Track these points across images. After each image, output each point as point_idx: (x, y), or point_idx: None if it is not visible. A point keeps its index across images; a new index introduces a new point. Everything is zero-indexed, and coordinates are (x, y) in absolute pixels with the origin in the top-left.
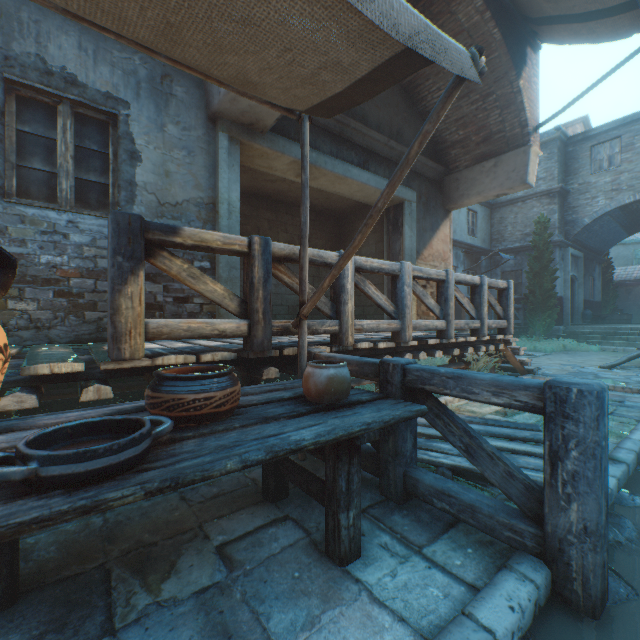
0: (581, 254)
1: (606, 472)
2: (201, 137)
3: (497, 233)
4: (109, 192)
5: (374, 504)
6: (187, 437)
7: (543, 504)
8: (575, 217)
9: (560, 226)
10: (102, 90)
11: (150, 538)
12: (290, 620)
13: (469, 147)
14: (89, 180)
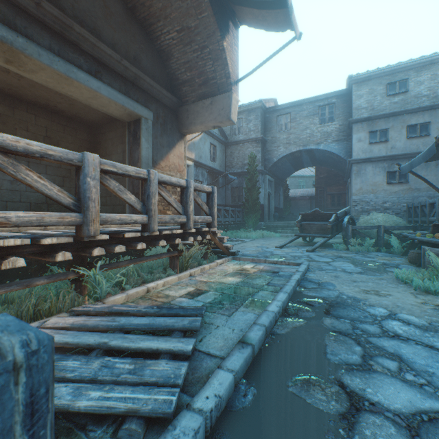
0: (273, 179)
1: None
2: None
3: (229, 162)
4: None
5: None
6: None
7: None
8: (270, 157)
9: (262, 161)
10: None
11: None
12: None
13: (195, 87)
14: None
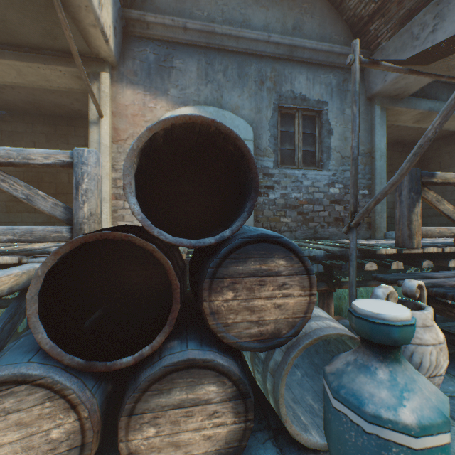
0: None
1: None
2: (362, 112)
3: None
4: (314, 155)
5: None
6: None
7: None
8: None
9: None
10: (315, 99)
11: None
12: None
13: None
14: (307, 150)
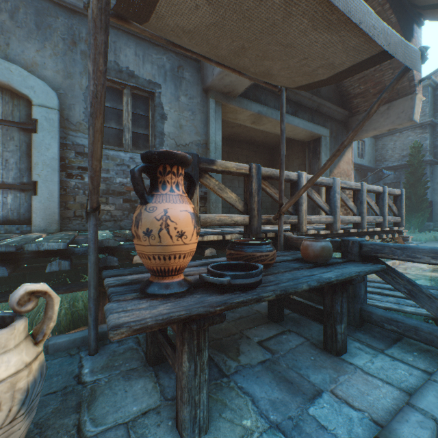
0: None
1: None
2: (199, 102)
3: (380, 156)
4: (149, 139)
5: None
6: (262, 275)
7: None
8: None
9: (430, 149)
10: (147, 79)
11: (216, 336)
12: (321, 378)
13: (368, 97)
14: (139, 133)
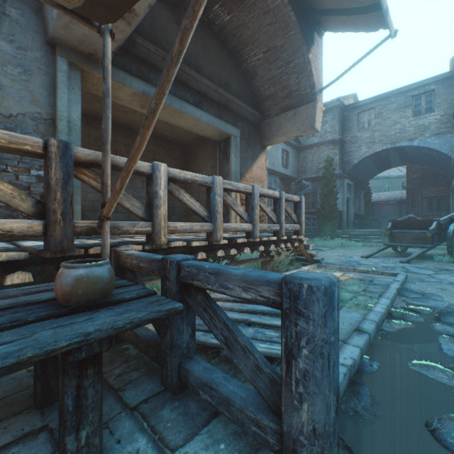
0: (352, 183)
1: (337, 366)
2: (39, 58)
3: (302, 167)
4: None
5: (150, 397)
6: None
7: (281, 401)
8: (349, 159)
9: (340, 164)
10: None
11: None
12: None
13: (277, 100)
14: None
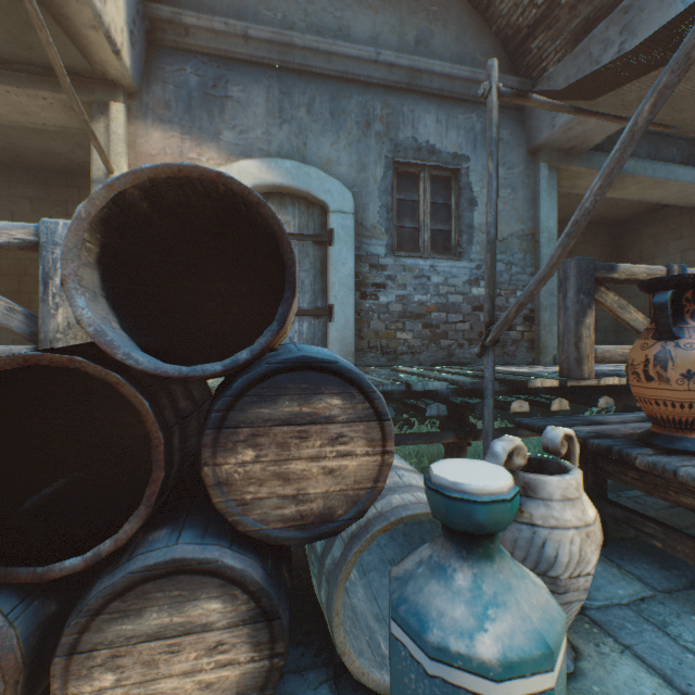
0: None
1: None
2: (521, 172)
3: None
4: (450, 237)
5: None
6: None
7: None
8: None
9: None
10: (450, 152)
11: None
12: None
13: None
14: (437, 230)
